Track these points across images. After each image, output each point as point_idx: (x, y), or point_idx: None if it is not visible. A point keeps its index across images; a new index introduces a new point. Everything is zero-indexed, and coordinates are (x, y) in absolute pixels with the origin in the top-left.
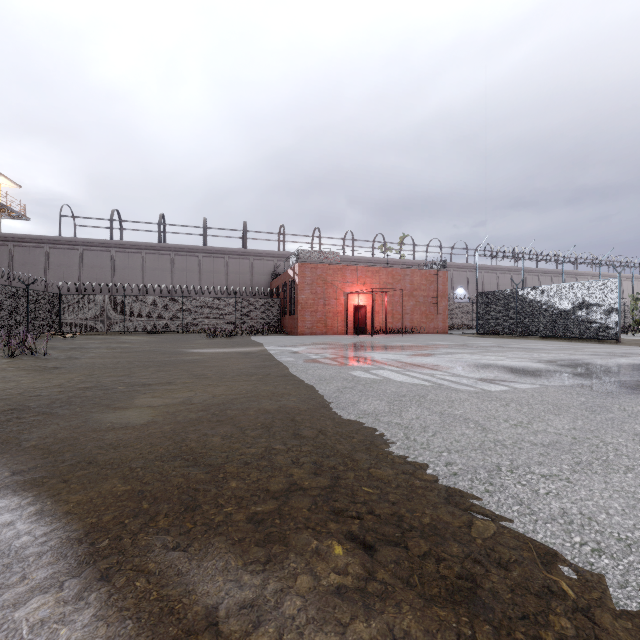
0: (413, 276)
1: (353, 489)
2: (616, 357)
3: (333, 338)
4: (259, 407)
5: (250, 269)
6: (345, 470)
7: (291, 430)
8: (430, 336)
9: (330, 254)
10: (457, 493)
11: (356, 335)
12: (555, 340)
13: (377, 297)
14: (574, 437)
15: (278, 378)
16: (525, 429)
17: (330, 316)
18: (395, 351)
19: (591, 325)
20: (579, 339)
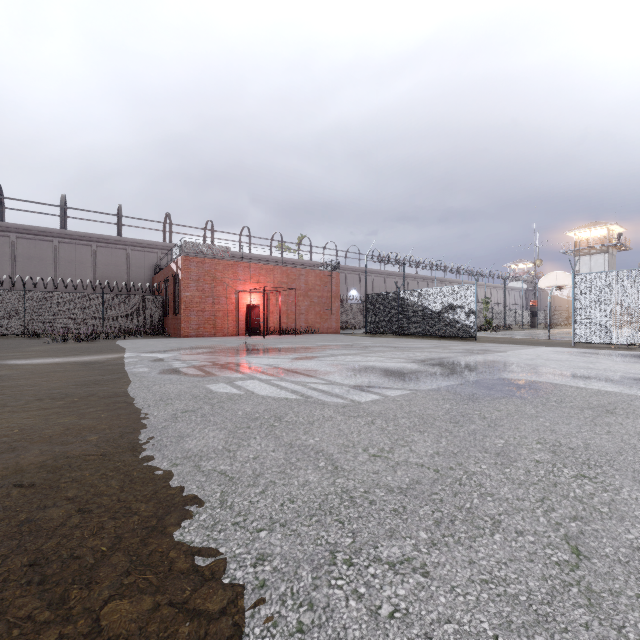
0: (308, 276)
1: None
2: (475, 354)
3: (220, 340)
4: (11, 463)
5: (126, 261)
6: (45, 625)
7: (25, 513)
8: (323, 336)
9: (220, 248)
10: None
11: (248, 336)
12: (429, 338)
13: (272, 296)
14: (437, 469)
15: (102, 400)
16: (384, 462)
17: (220, 316)
18: (279, 354)
19: (456, 325)
20: (447, 337)
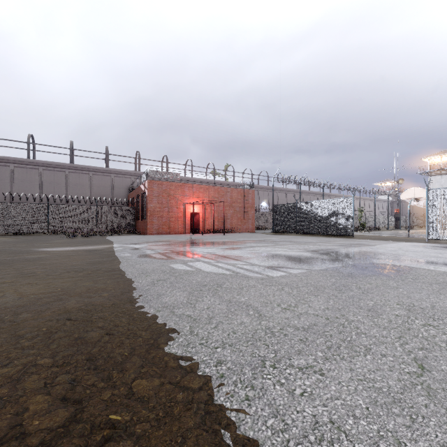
0: (232, 193)
1: (94, 423)
2: (352, 247)
3: (173, 237)
4: (61, 307)
5: (111, 184)
6: (103, 389)
7: (77, 334)
8: (243, 234)
9: (173, 174)
10: (216, 406)
11: (192, 234)
12: (318, 236)
13: (207, 207)
14: (327, 317)
15: (105, 273)
16: (292, 312)
17: (173, 220)
18: (214, 246)
19: (338, 226)
20: (332, 235)
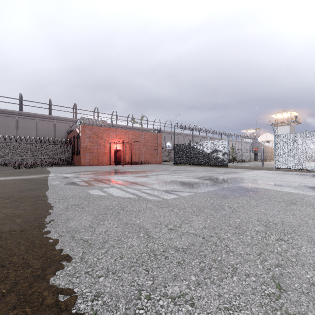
0: (145, 135)
1: None
2: (227, 174)
3: (100, 167)
4: None
5: (53, 127)
6: None
7: None
8: (152, 165)
9: (101, 121)
10: None
11: (115, 165)
12: (205, 166)
13: (127, 145)
14: (204, 236)
15: (30, 199)
16: (176, 233)
17: (101, 155)
18: (129, 174)
19: (218, 159)
20: (214, 166)
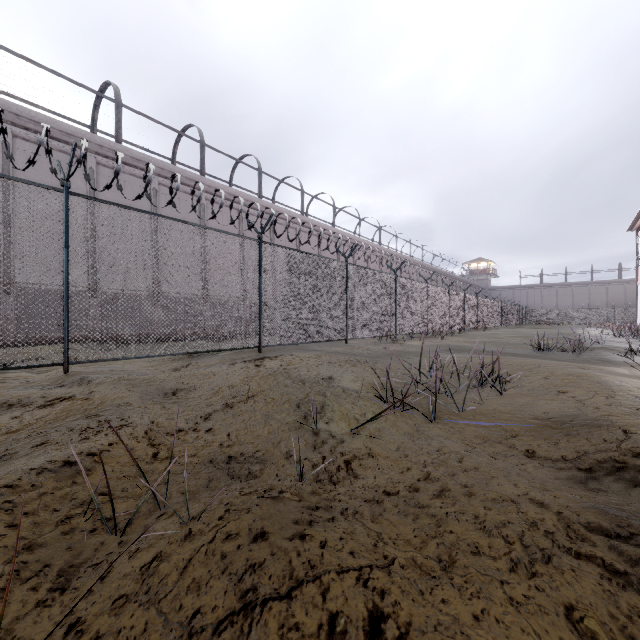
0: None
1: None
2: None
3: None
4: None
5: (623, 290)
6: None
7: None
8: None
9: None
10: None
11: None
12: None
13: None
14: None
15: None
16: None
17: None
18: None
19: None
20: None
